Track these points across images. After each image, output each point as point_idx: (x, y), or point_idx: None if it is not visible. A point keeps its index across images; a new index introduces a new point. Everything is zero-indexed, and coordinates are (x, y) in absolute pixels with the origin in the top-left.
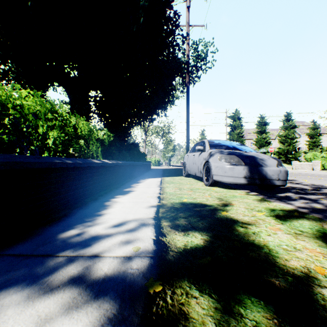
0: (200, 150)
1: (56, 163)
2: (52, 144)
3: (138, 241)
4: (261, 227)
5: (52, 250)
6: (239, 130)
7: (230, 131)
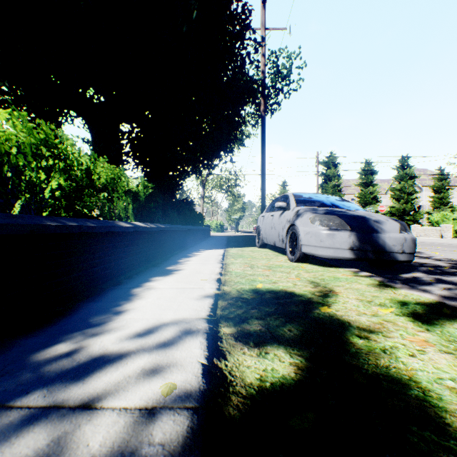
0: (281, 209)
1: (46, 227)
2: (49, 196)
3: (173, 369)
4: (393, 337)
5: (7, 391)
6: (335, 181)
7: (322, 183)
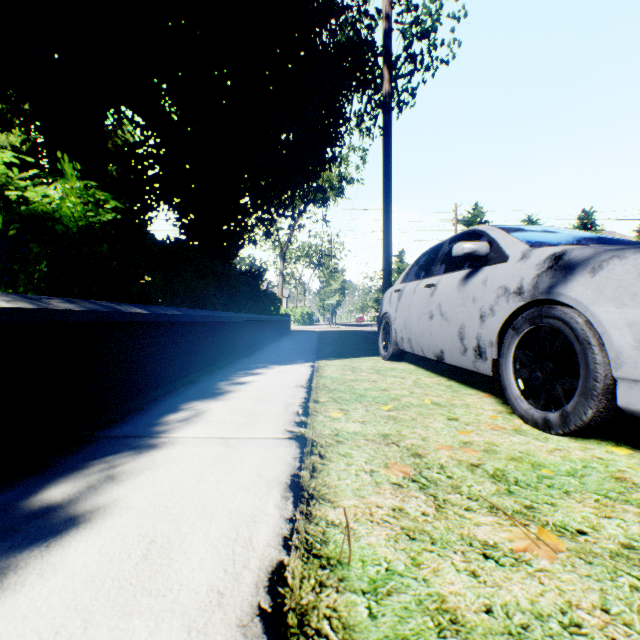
0: (460, 265)
1: None
2: None
3: None
4: None
5: None
6: None
7: None
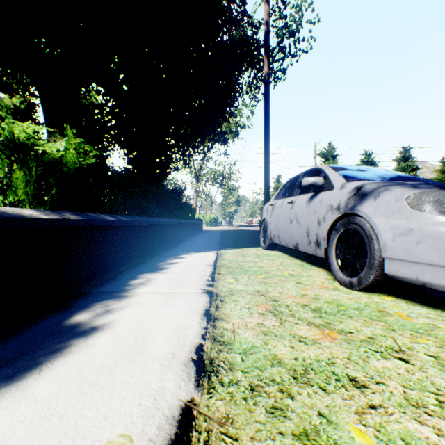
0: (308, 190)
1: None
2: None
3: None
4: None
5: None
6: None
7: None
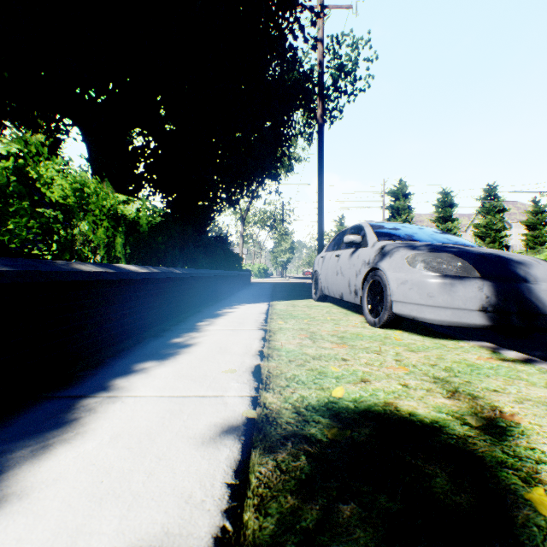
0: (351, 246)
1: None
2: None
3: None
4: None
5: None
6: (405, 215)
7: (389, 217)
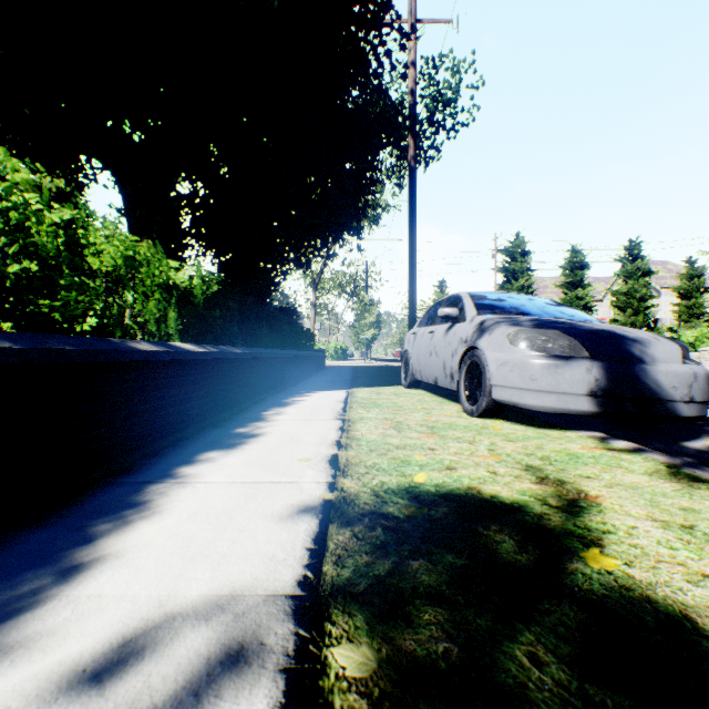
0: (447, 320)
1: None
2: None
3: None
4: None
5: None
6: (524, 279)
7: (503, 283)
